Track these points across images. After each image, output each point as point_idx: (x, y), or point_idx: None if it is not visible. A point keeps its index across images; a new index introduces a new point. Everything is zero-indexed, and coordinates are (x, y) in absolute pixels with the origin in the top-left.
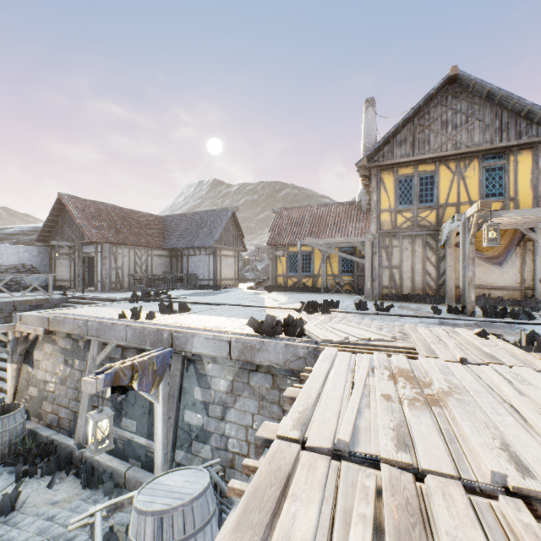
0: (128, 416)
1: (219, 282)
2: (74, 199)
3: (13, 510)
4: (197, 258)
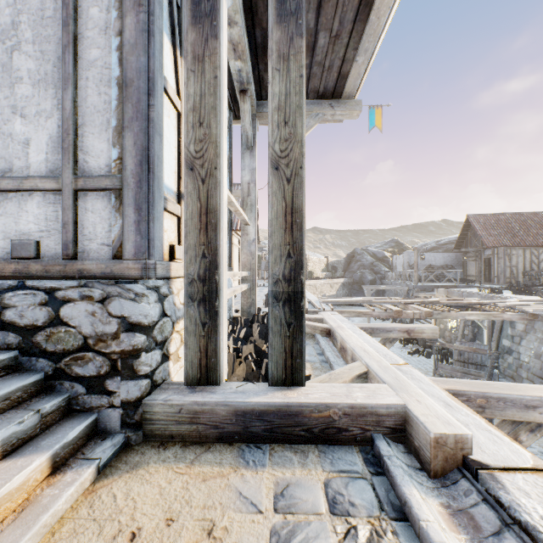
0: (477, 340)
1: None
2: (477, 217)
3: (429, 358)
4: None
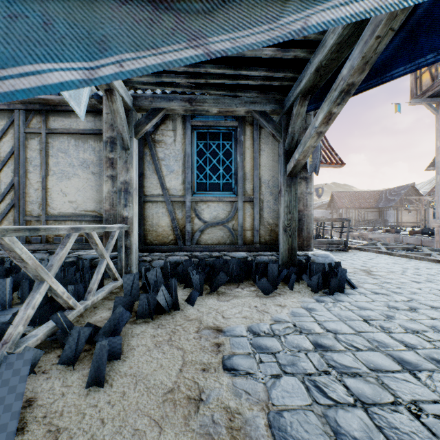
0: None
1: (399, 224)
2: (336, 193)
3: None
4: (389, 212)
